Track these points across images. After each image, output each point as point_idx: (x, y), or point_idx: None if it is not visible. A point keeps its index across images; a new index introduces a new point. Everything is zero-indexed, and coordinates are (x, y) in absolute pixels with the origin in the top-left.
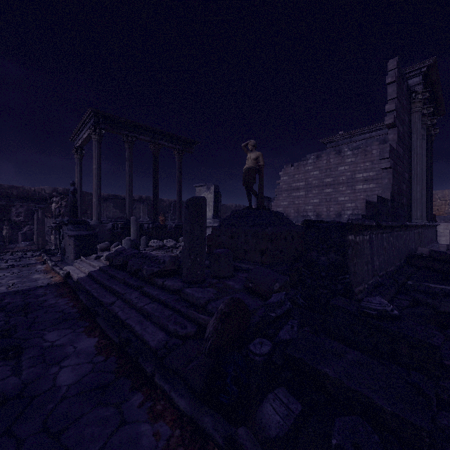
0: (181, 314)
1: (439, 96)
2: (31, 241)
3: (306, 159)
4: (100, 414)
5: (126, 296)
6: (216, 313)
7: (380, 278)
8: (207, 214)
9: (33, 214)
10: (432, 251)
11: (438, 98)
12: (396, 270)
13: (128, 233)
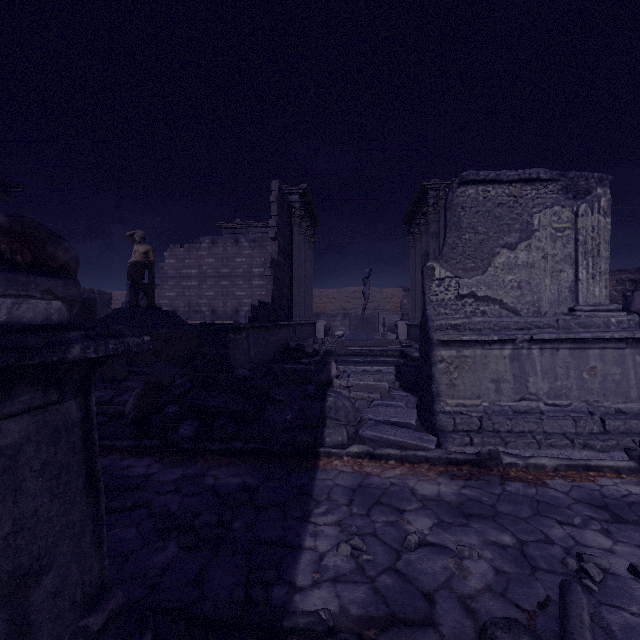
0: None
1: (315, 212)
2: None
3: (200, 242)
4: None
5: None
6: (133, 397)
7: (256, 364)
8: None
9: None
10: (297, 344)
11: (314, 213)
12: (270, 359)
13: None
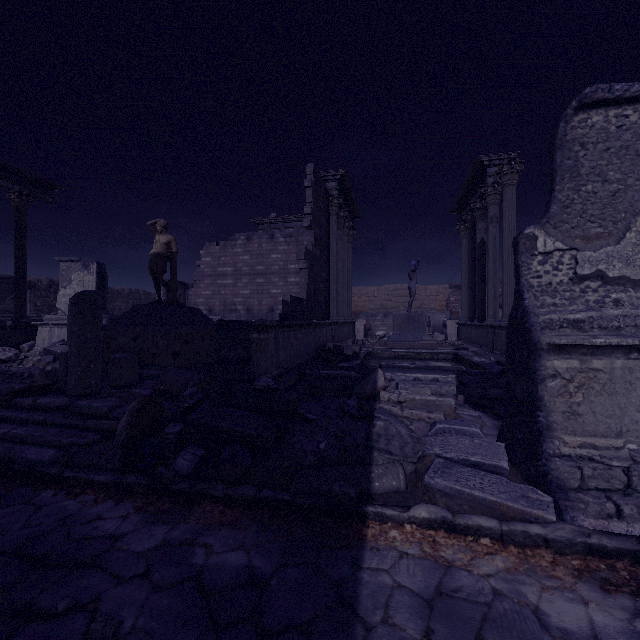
0: (75, 428)
1: (354, 202)
2: None
3: (235, 239)
4: (7, 512)
5: None
6: (128, 411)
7: (286, 369)
8: None
9: None
10: (334, 345)
11: (353, 203)
12: (303, 363)
13: None
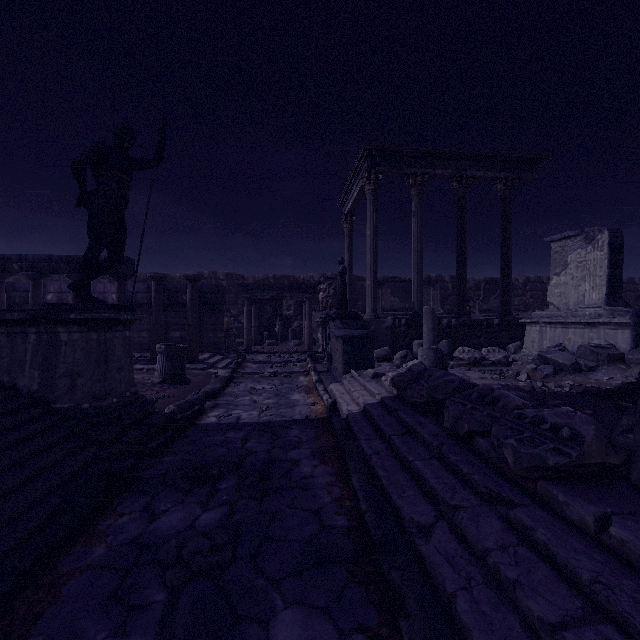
0: None
1: None
2: (299, 340)
3: None
4: None
5: (465, 524)
6: None
7: None
8: (587, 295)
9: (301, 306)
10: None
11: None
12: None
13: (416, 333)
